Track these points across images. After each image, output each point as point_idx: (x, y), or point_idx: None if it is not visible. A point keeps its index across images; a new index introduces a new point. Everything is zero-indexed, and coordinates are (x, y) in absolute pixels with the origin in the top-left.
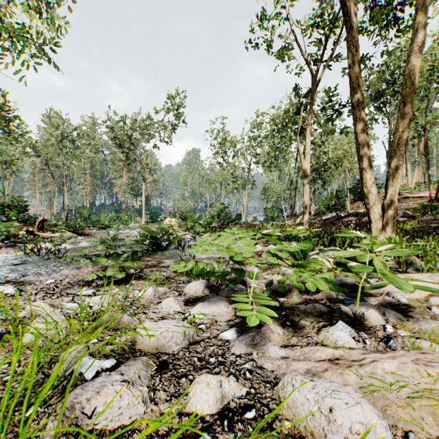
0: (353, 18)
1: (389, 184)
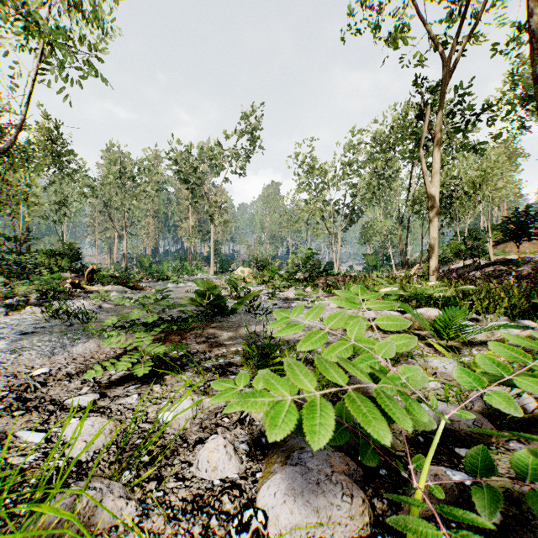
0: None
1: None
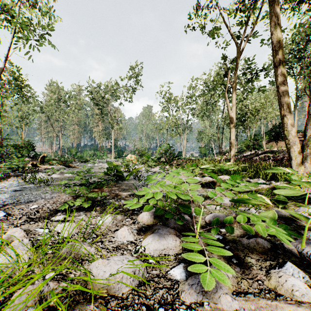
0: None
1: (308, 128)
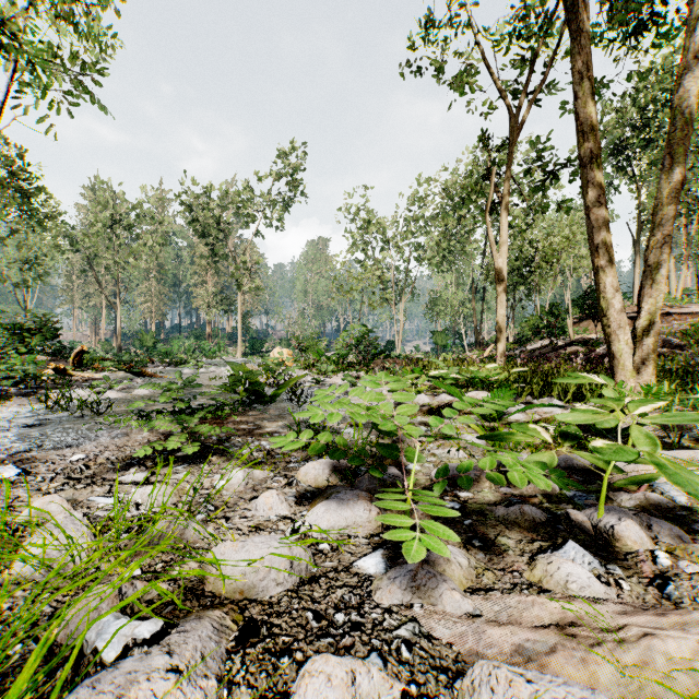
0: (583, 15)
1: (646, 294)
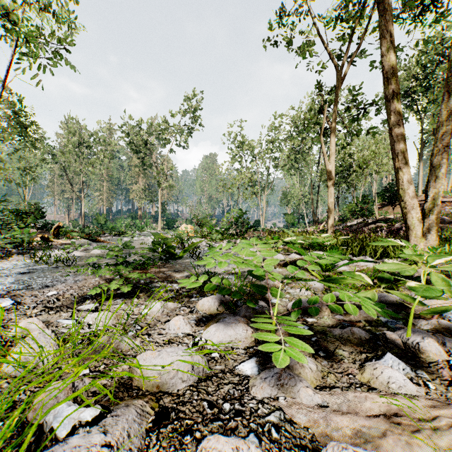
0: None
1: (431, 186)
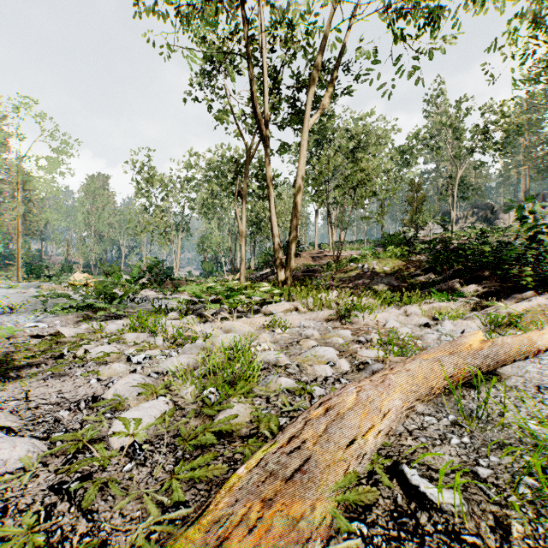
0: (268, 141)
1: (288, 253)
